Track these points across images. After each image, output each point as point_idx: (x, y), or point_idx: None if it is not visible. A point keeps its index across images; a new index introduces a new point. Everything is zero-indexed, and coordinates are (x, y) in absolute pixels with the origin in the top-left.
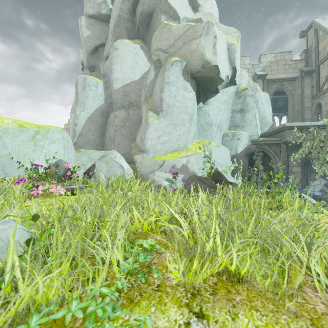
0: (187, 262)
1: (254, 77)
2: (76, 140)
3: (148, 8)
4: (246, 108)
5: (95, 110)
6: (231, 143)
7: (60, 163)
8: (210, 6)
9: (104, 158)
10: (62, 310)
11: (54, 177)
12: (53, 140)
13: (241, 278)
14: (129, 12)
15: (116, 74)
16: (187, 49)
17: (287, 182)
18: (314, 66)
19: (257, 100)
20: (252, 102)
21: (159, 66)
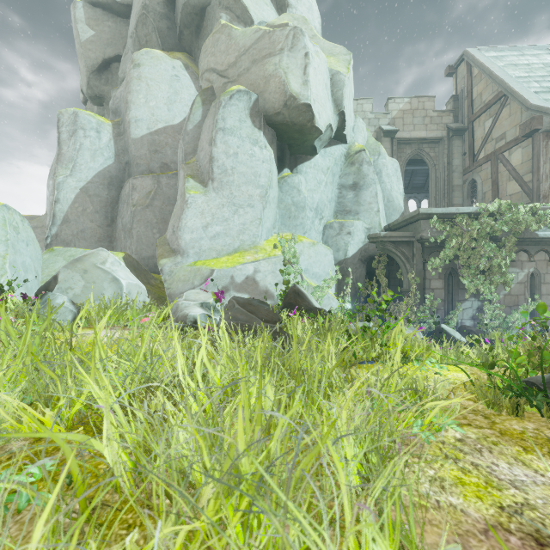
0: None
1: (379, 133)
2: (56, 229)
3: None
4: (363, 182)
5: (96, 175)
6: (338, 240)
7: None
8: (307, 9)
9: (78, 263)
10: None
11: None
12: None
13: None
14: (163, 2)
15: (136, 110)
16: (259, 73)
17: (422, 304)
18: (466, 123)
19: (381, 171)
20: (372, 172)
21: (210, 99)
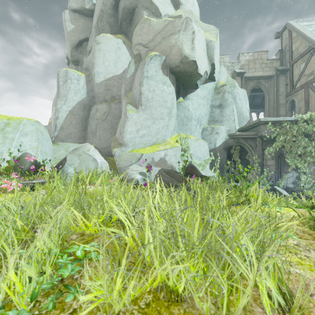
0: (110, 280)
1: (233, 74)
2: (57, 133)
3: (131, 4)
4: (225, 103)
5: (77, 103)
6: (210, 137)
7: (25, 156)
8: (192, 5)
9: (76, 151)
10: None
11: (18, 171)
12: (25, 132)
13: (179, 295)
14: (112, 7)
15: (98, 67)
16: (166, 44)
17: (262, 174)
18: (288, 66)
19: (235, 96)
20: (230, 97)
21: (139, 60)
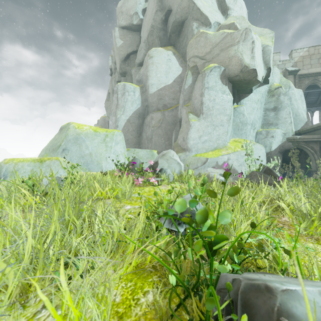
0: (309, 221)
1: (285, 73)
2: None
3: (181, 17)
4: (280, 106)
5: (133, 113)
6: (265, 140)
7: (136, 161)
8: (239, 8)
9: (164, 156)
10: (258, 236)
11: (133, 171)
12: (117, 141)
13: None
14: (161, 22)
15: (151, 79)
16: (225, 56)
17: None
18: None
19: (290, 97)
20: (287, 100)
21: (196, 72)
